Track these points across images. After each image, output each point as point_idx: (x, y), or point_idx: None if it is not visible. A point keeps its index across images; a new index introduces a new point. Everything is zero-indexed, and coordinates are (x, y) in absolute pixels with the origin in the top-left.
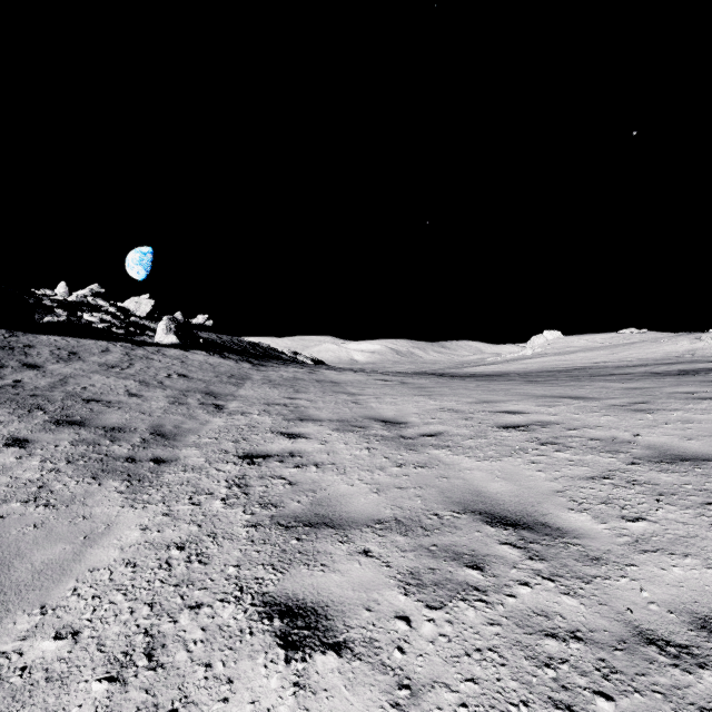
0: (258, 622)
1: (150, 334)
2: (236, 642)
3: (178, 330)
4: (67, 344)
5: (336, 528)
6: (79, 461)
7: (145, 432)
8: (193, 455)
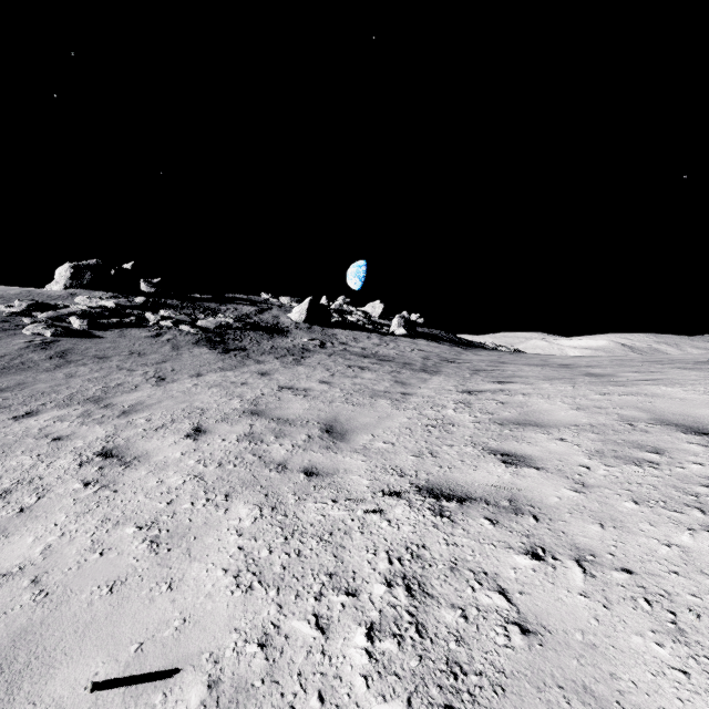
0: (490, 383)
1: (386, 328)
2: (484, 384)
3: (405, 325)
4: (349, 334)
5: (517, 377)
6: (403, 368)
7: (420, 365)
8: (448, 370)
